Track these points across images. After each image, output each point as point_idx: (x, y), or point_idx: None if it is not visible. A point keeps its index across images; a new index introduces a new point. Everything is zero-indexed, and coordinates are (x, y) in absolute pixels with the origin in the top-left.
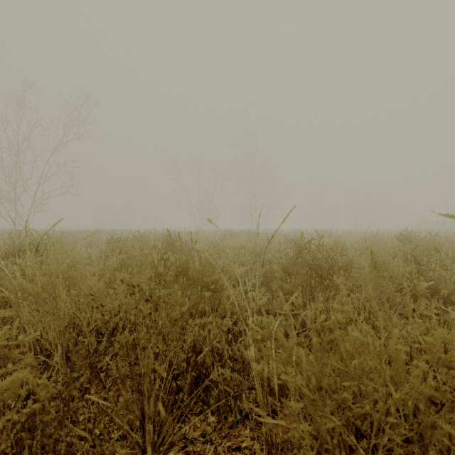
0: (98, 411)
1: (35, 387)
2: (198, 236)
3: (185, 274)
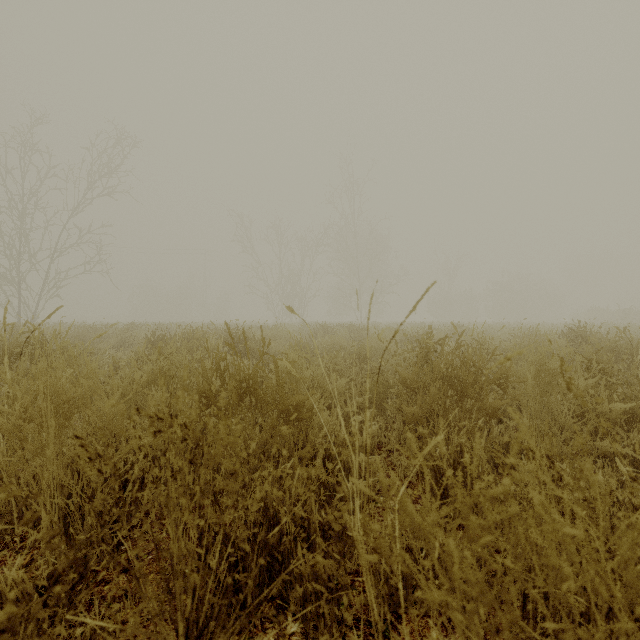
0: (95, 635)
1: (5, 580)
2: (278, 332)
3: (253, 392)
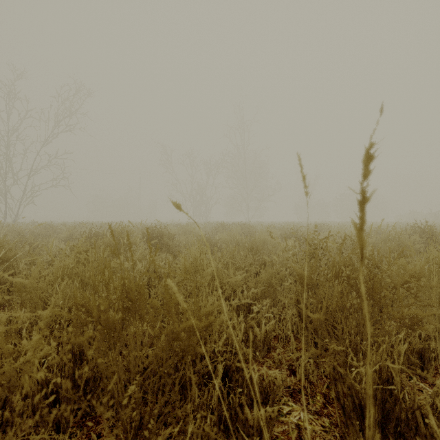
0: None
1: None
2: (188, 229)
3: (138, 309)
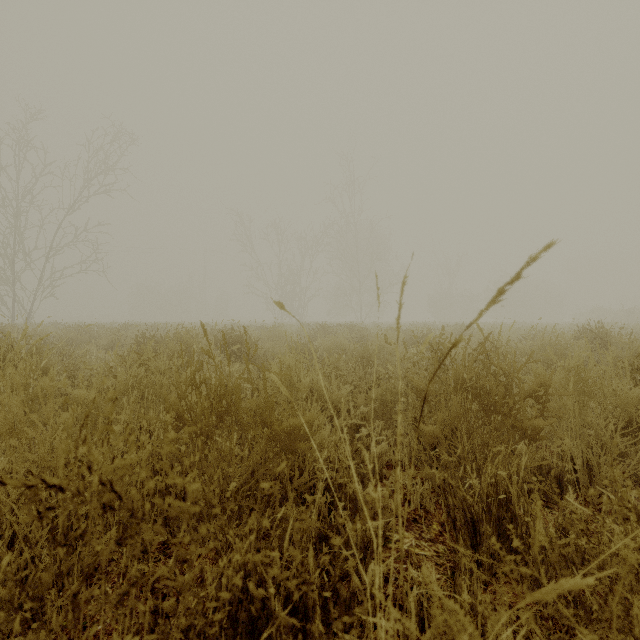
0: None
1: None
2: (276, 333)
3: (235, 412)
